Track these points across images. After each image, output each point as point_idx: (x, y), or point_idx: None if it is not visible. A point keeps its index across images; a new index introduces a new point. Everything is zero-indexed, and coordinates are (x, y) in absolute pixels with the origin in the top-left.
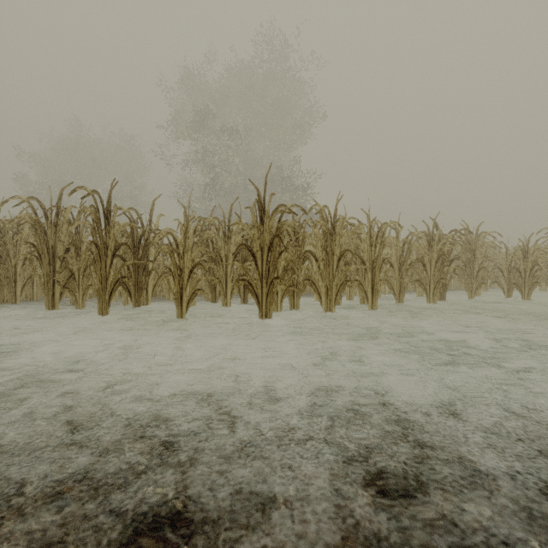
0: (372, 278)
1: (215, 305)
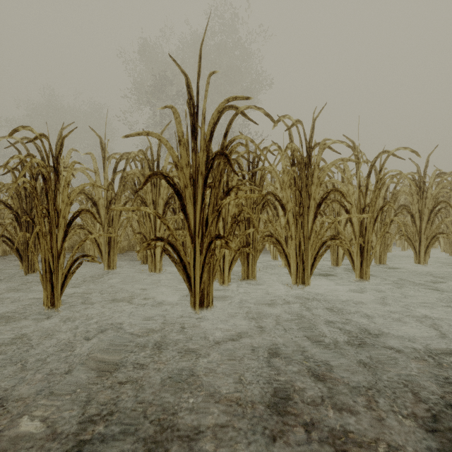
0: (362, 233)
1: (144, 267)
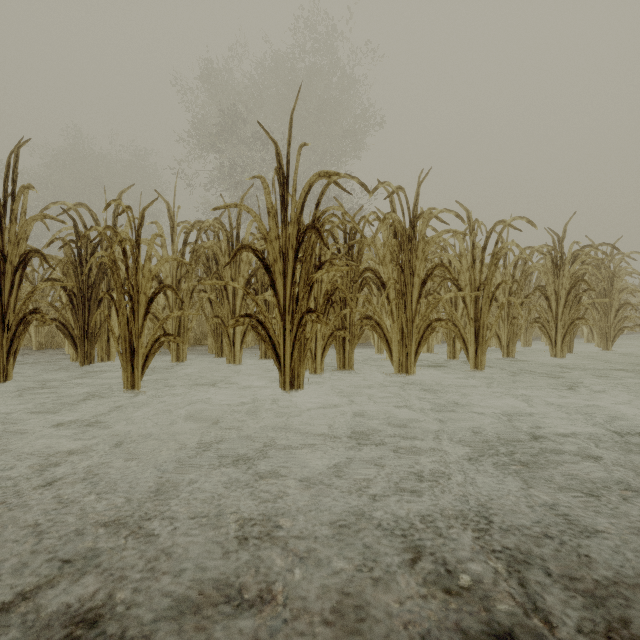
0: (477, 316)
1: (219, 360)
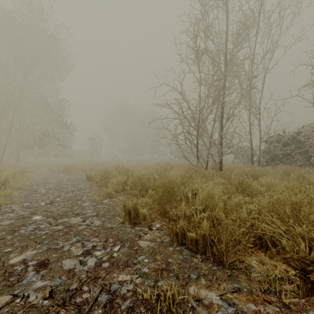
0: None
1: None
